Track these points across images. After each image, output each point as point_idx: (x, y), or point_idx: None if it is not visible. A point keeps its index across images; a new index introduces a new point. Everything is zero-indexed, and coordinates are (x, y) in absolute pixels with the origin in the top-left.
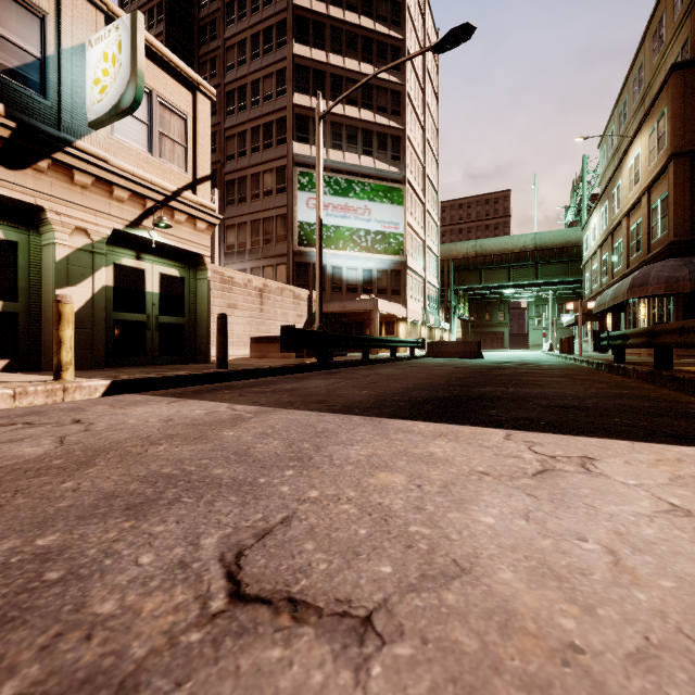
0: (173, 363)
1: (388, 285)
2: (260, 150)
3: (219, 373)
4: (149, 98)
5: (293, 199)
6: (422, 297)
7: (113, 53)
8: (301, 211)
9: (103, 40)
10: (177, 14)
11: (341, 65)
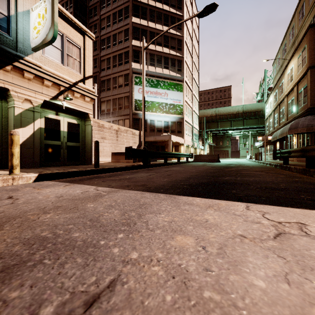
0: (74, 164)
1: (175, 128)
2: (116, 66)
3: (94, 169)
4: (62, 37)
5: (132, 89)
6: (191, 134)
7: (43, 14)
8: (135, 94)
9: (38, 8)
10: (78, 4)
11: (154, 27)
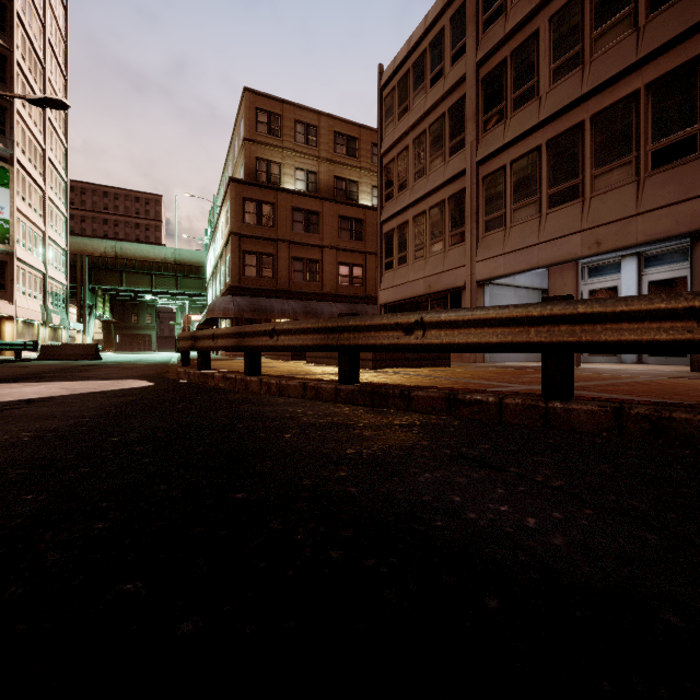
0: None
1: None
2: None
3: None
4: None
5: None
6: (42, 293)
7: None
8: None
9: None
10: None
11: None
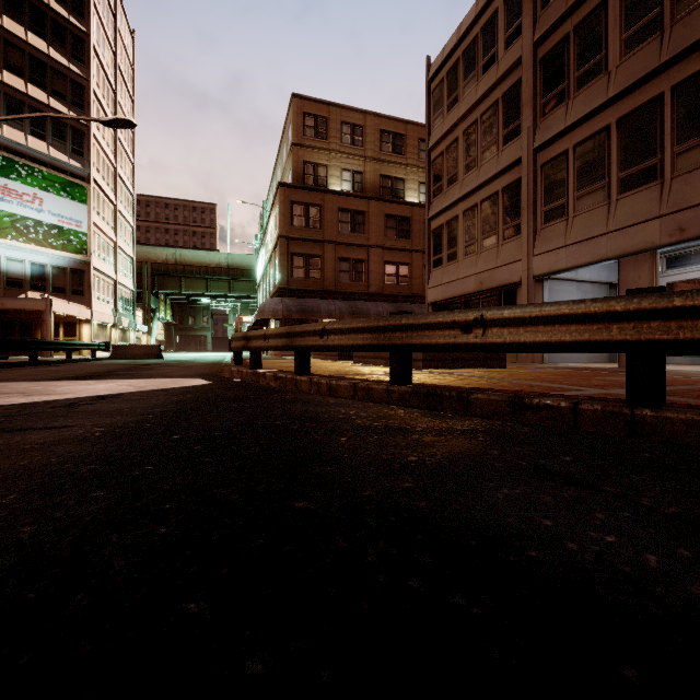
0: None
1: (67, 283)
2: None
3: None
4: None
5: None
6: (114, 298)
7: None
8: None
9: None
10: None
11: None
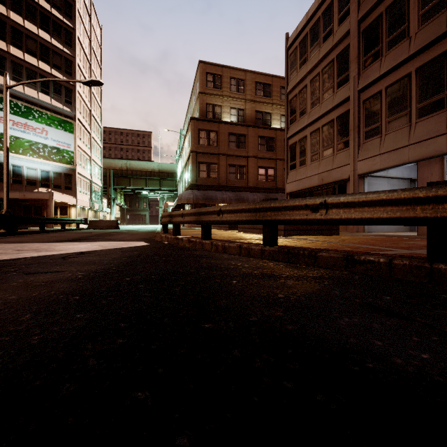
0: None
1: (62, 182)
2: None
3: None
4: None
5: None
6: (90, 191)
7: None
8: None
9: None
10: None
11: (21, 24)
